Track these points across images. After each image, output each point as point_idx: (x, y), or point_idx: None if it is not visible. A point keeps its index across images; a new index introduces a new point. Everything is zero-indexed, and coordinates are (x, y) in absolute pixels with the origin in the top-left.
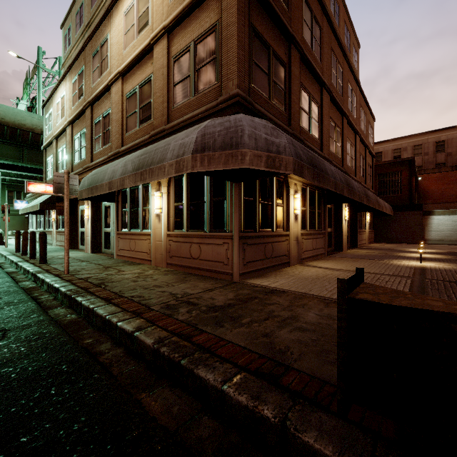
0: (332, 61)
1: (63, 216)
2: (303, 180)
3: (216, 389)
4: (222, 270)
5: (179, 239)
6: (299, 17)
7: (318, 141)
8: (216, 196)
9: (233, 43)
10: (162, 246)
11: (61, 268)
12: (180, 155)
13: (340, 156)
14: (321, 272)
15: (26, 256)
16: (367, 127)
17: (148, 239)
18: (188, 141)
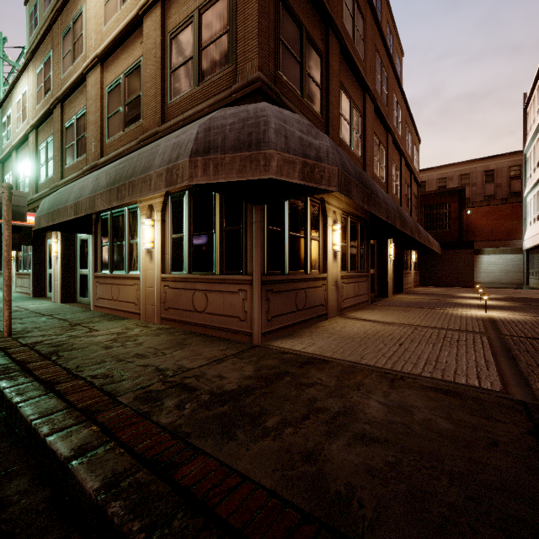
0: (376, 62)
1: (26, 253)
2: (344, 207)
3: None
4: (237, 328)
5: (178, 284)
6: None
7: (360, 160)
8: (229, 224)
9: (253, 7)
10: (155, 294)
11: None
12: (172, 159)
13: (384, 181)
14: (370, 327)
15: None
16: (412, 149)
17: (135, 284)
18: (184, 139)
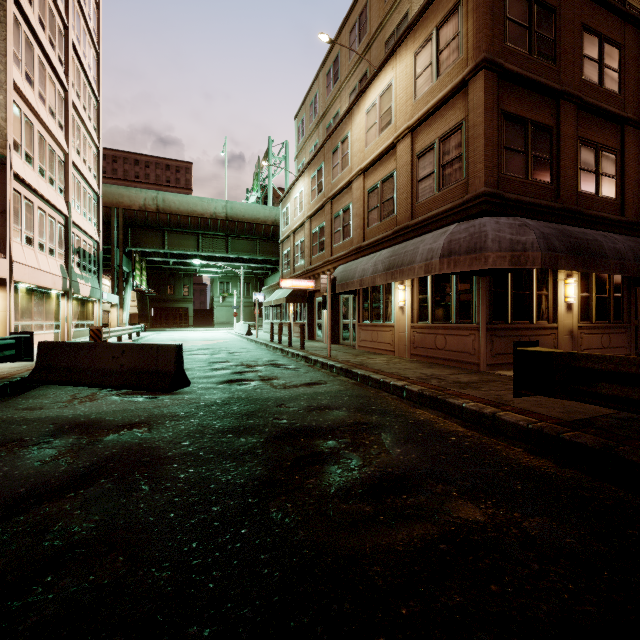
0: None
1: (301, 308)
2: None
3: (459, 406)
4: (468, 360)
5: (423, 331)
6: (575, 59)
7: (614, 202)
8: (462, 288)
9: (480, 142)
10: (406, 337)
11: (320, 353)
12: (428, 259)
13: None
14: None
15: (283, 344)
16: None
17: (391, 331)
18: (435, 247)
